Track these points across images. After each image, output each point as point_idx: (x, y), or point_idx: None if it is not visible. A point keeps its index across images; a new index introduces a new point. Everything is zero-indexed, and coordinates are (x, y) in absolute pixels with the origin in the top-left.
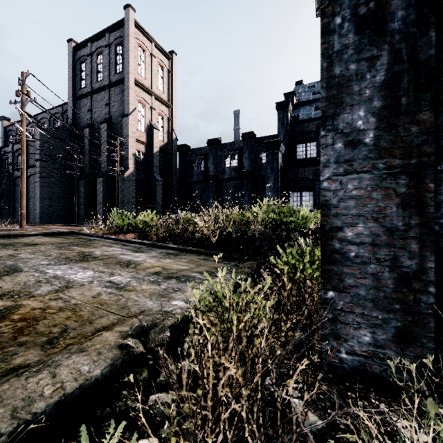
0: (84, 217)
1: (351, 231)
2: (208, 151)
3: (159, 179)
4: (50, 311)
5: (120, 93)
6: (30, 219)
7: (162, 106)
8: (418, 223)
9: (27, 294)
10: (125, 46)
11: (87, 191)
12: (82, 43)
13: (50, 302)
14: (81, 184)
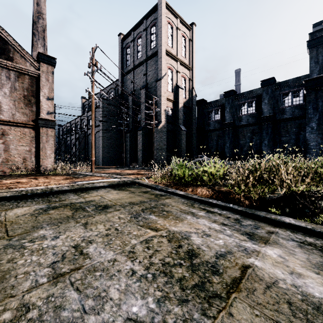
0: (129, 161)
1: None
2: (225, 102)
3: (183, 129)
4: None
5: (154, 63)
6: (96, 162)
7: (184, 69)
8: None
9: None
10: (158, 24)
11: (131, 141)
12: (127, 33)
13: None
14: (127, 136)
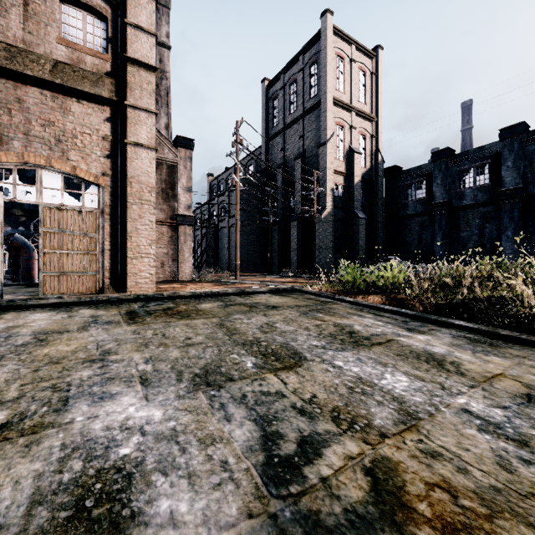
0: (277, 266)
1: None
2: (433, 168)
3: (362, 217)
4: (468, 503)
5: (315, 119)
6: (231, 268)
7: (363, 122)
8: None
9: (367, 424)
10: (322, 61)
11: (280, 237)
12: (275, 78)
13: (432, 463)
14: (274, 230)
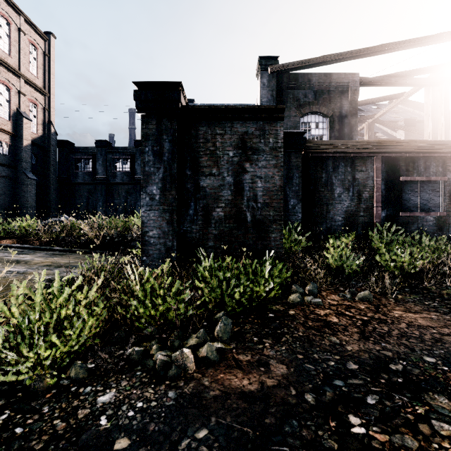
0: None
1: (152, 233)
2: (97, 152)
3: (31, 177)
4: None
5: None
6: None
7: (35, 92)
8: (172, 229)
9: None
10: None
11: None
12: None
13: None
14: None
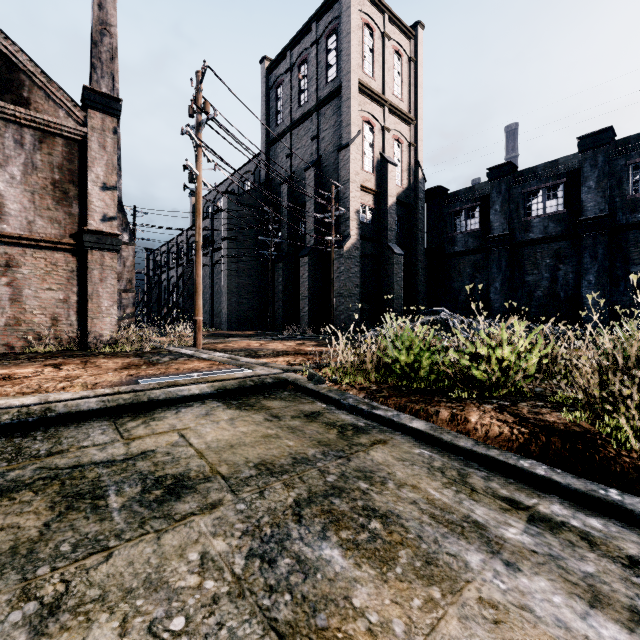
0: (281, 320)
1: None
2: (490, 190)
3: (398, 252)
4: None
5: (334, 112)
6: (217, 323)
7: (399, 123)
8: None
9: None
10: (343, 27)
11: (285, 280)
12: (279, 56)
13: None
14: (277, 270)
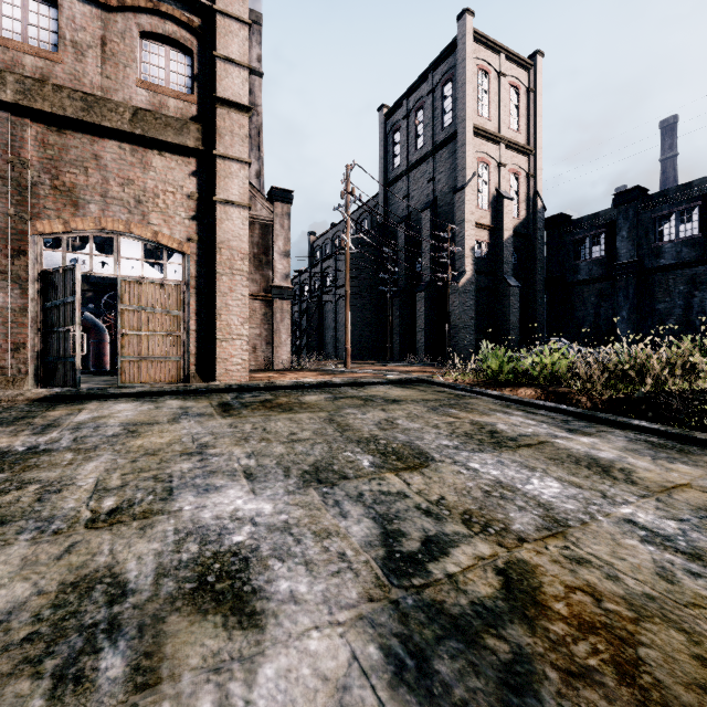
0: (399, 351)
1: None
2: (616, 216)
3: (514, 284)
4: (613, 607)
5: (450, 156)
6: (339, 354)
7: (516, 156)
8: None
9: (504, 528)
10: (459, 78)
11: (403, 313)
12: (396, 104)
13: (577, 569)
14: (395, 304)
